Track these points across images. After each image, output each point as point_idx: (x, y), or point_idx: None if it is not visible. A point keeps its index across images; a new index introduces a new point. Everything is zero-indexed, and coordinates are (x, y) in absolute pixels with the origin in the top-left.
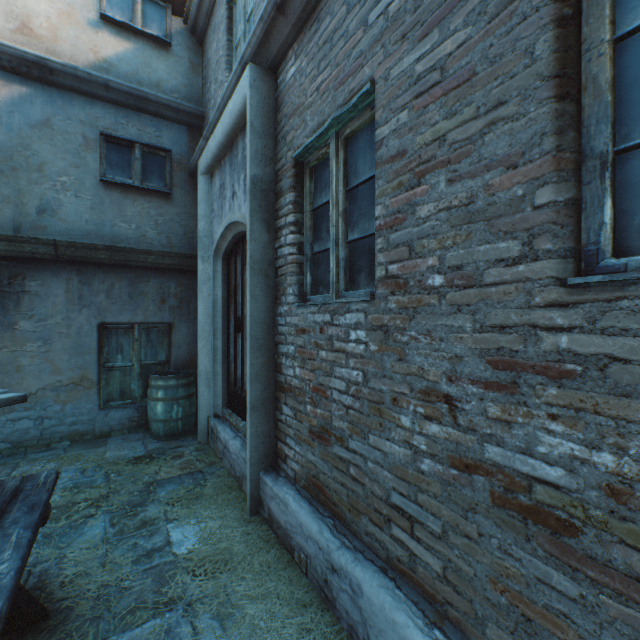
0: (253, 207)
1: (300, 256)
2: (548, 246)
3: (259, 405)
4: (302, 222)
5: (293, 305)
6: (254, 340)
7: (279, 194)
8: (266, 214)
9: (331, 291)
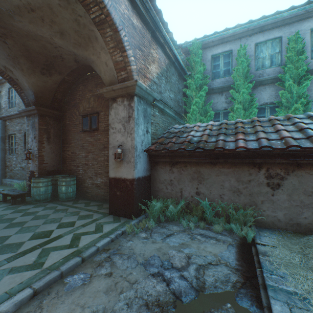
0: (1, 140)
1: (10, 148)
2: (24, 152)
3: (2, 169)
4: (10, 143)
5: (8, 155)
6: (1, 160)
7: (6, 139)
8: (4, 141)
9: (13, 153)
